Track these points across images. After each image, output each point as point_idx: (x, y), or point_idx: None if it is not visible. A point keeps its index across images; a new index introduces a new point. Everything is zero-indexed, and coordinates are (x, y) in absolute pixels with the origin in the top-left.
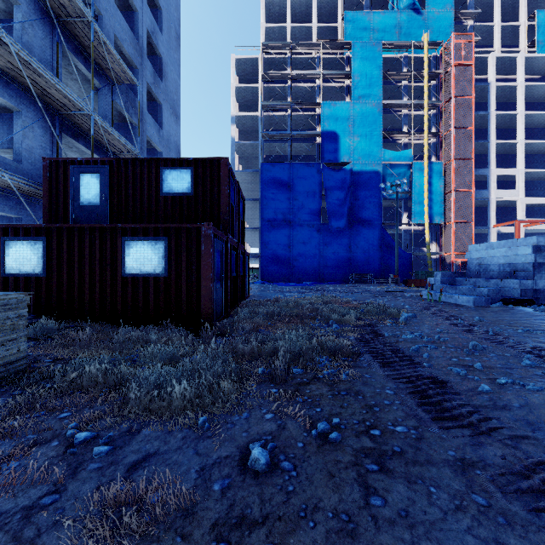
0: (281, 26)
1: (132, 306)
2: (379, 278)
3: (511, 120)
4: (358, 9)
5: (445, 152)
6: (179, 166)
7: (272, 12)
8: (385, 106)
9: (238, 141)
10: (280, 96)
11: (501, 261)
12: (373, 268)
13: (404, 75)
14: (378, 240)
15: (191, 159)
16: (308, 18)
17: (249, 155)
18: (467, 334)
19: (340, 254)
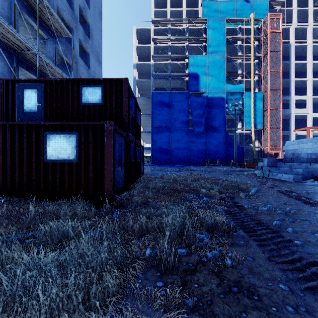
0: (164, 10)
1: (51, 185)
2: (224, 162)
3: (303, 66)
4: (211, 0)
5: (264, 86)
6: (93, 84)
7: (159, 1)
8: (227, 57)
9: (137, 79)
10: (163, 52)
11: (309, 152)
12: (220, 156)
13: (239, 39)
14: (223, 139)
15: (101, 79)
16: (180, 5)
17: (145, 88)
18: (306, 206)
19: (200, 147)
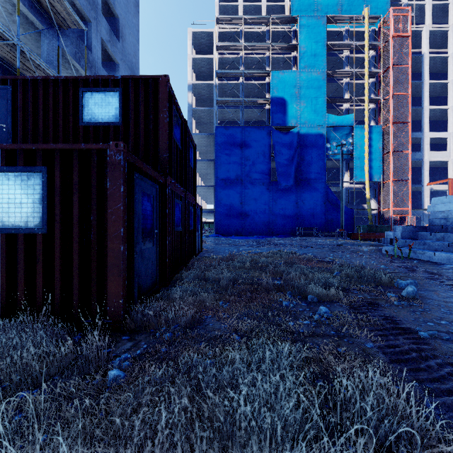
0: (234, 5)
1: None
2: (324, 232)
3: (442, 89)
4: None
5: (384, 117)
6: (103, 87)
7: None
8: (328, 74)
9: (194, 107)
10: (233, 67)
11: None
12: (318, 222)
13: (346, 46)
14: (322, 197)
15: (119, 78)
16: None
17: (205, 120)
18: None
19: (287, 209)
